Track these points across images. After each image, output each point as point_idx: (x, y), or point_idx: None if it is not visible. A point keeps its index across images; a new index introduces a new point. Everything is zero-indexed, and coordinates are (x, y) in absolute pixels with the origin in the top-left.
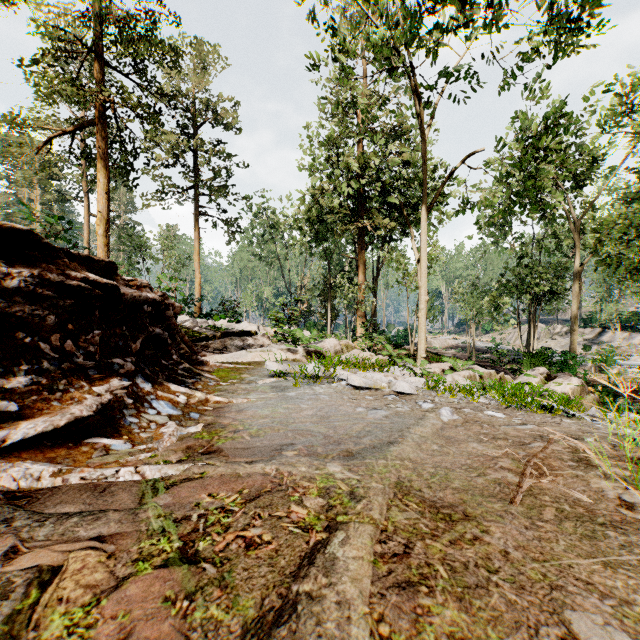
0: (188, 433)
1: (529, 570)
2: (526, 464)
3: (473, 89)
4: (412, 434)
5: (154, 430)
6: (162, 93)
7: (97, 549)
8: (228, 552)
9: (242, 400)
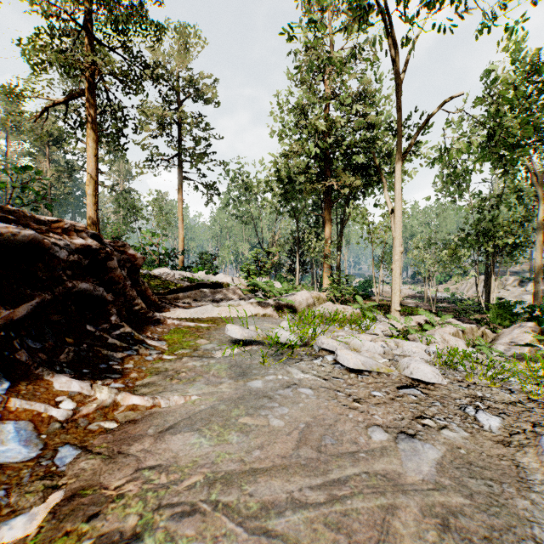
0: None
1: None
2: None
3: (461, 17)
4: None
5: None
6: (145, 64)
7: None
8: None
9: (176, 401)
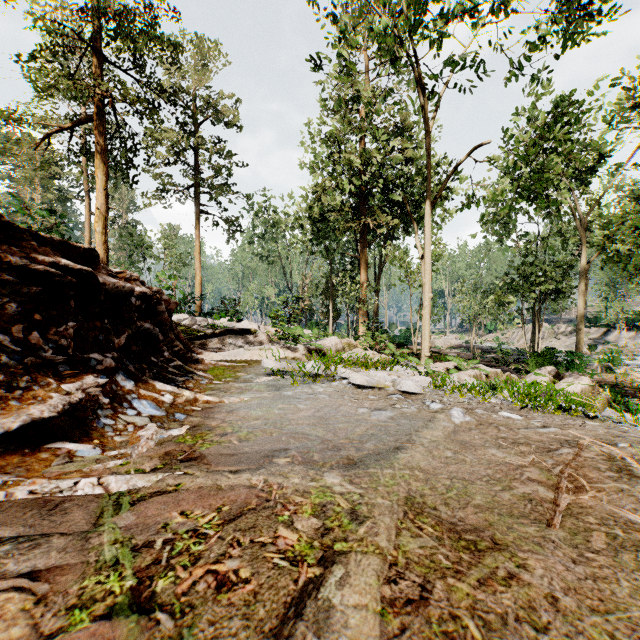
0: (169, 436)
1: (589, 626)
2: (560, 476)
3: (479, 78)
4: (421, 438)
5: (131, 433)
6: (161, 89)
7: (25, 590)
8: (193, 595)
9: (234, 400)
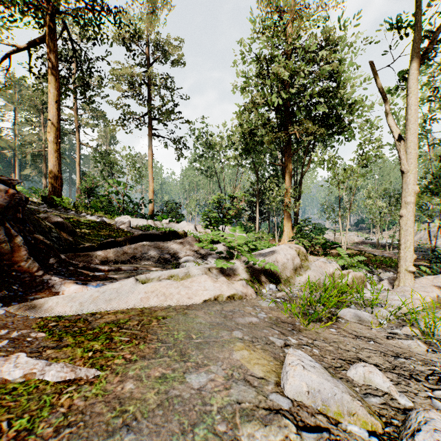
0: None
1: None
2: None
3: None
4: None
5: None
6: (108, 12)
7: None
8: None
9: None
